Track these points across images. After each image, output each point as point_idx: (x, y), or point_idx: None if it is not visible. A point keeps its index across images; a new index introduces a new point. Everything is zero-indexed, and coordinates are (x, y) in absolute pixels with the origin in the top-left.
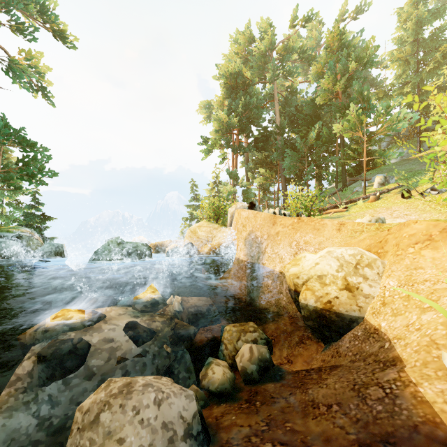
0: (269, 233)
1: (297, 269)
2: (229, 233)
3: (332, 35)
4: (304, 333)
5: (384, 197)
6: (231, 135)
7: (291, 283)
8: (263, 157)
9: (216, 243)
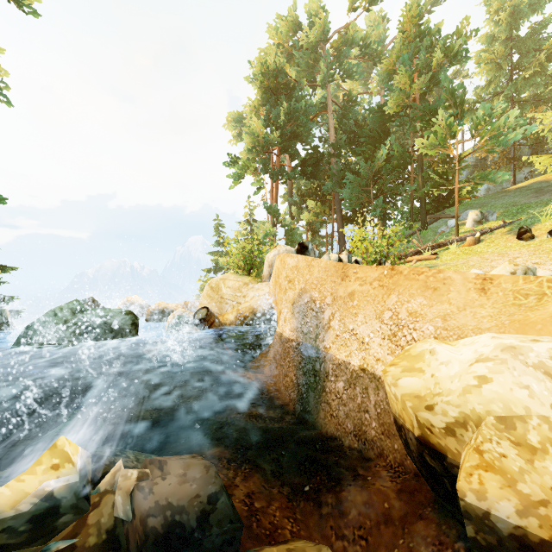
0: (336, 294)
1: (422, 384)
2: (266, 291)
3: (409, 15)
4: (440, 536)
5: (487, 239)
6: (269, 155)
7: (408, 416)
8: (312, 187)
9: (246, 307)
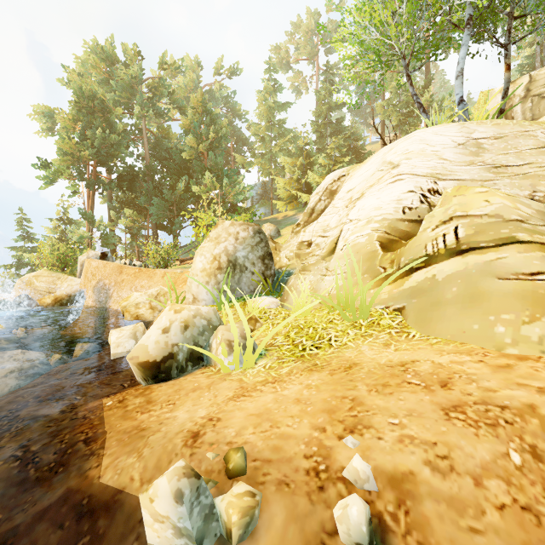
0: (117, 281)
1: (127, 303)
2: (79, 283)
3: (196, 100)
4: None
5: None
6: (86, 164)
7: (122, 312)
8: (131, 197)
9: (61, 293)
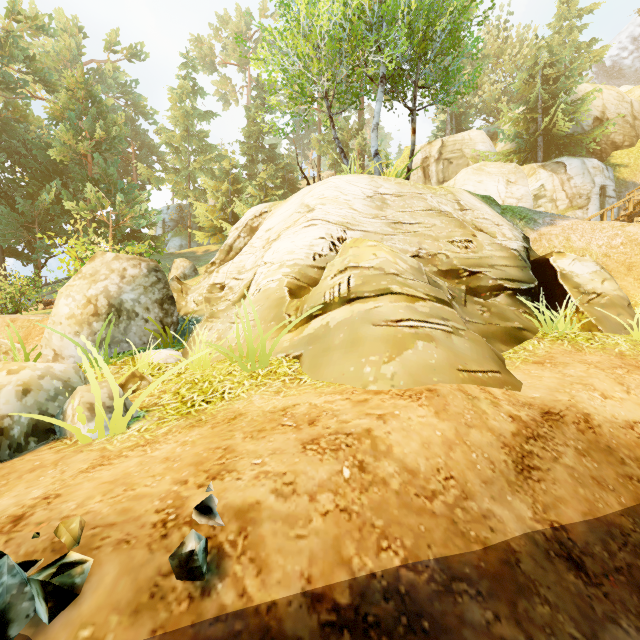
0: None
1: None
2: None
3: (73, 79)
4: None
5: None
6: None
7: None
8: None
9: None
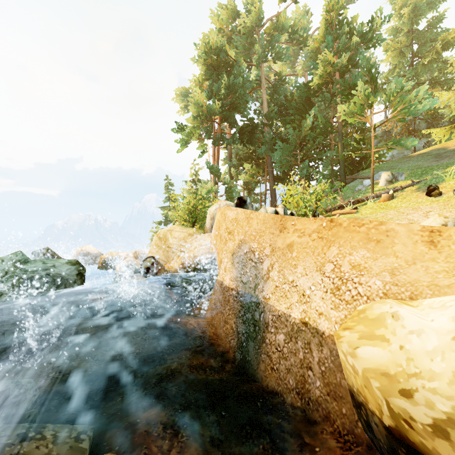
0: (275, 245)
1: (388, 358)
2: (208, 241)
3: (331, 5)
4: None
5: (399, 195)
6: (212, 124)
7: (374, 397)
8: (249, 152)
9: (189, 256)
